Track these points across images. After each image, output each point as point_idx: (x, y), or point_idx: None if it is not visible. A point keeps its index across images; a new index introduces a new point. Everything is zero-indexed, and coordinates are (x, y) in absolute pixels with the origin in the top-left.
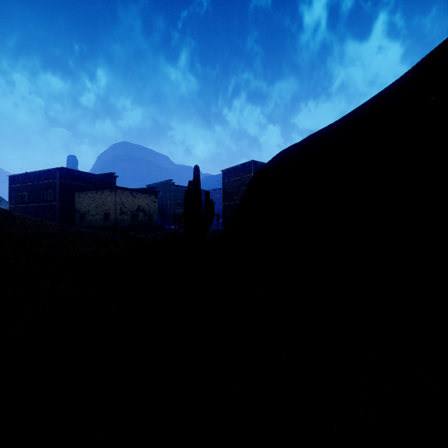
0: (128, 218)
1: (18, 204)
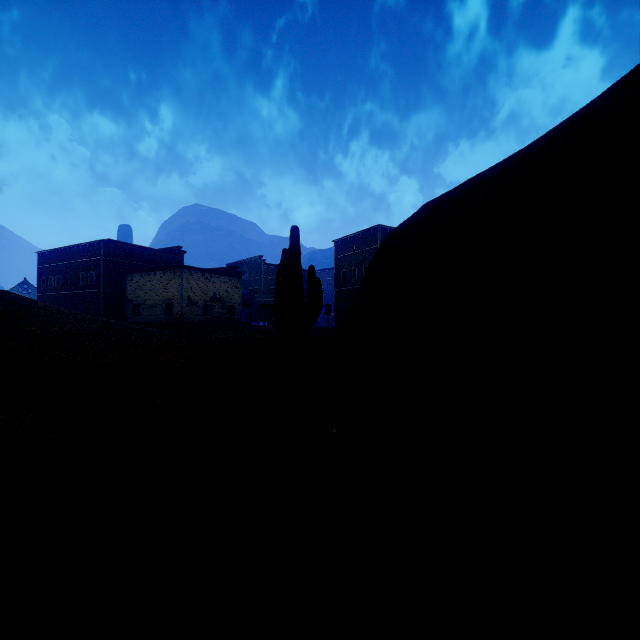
0: (199, 311)
1: (49, 292)
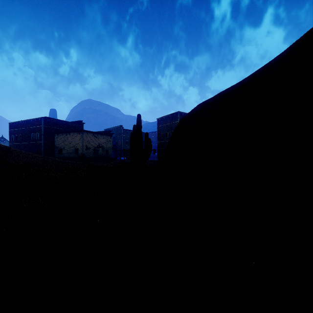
0: (91, 152)
1: (15, 142)
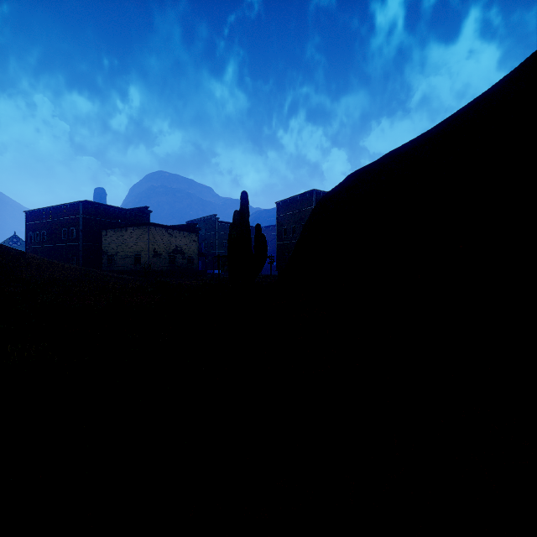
0: (163, 261)
1: (36, 245)
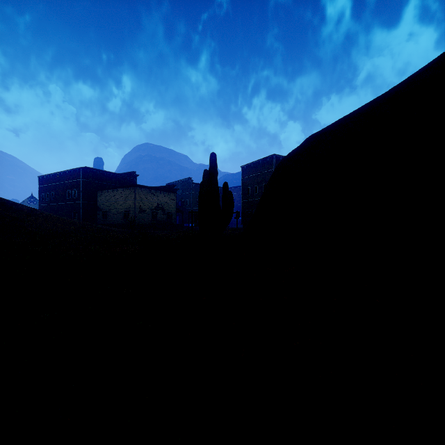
0: (147, 216)
1: (47, 203)
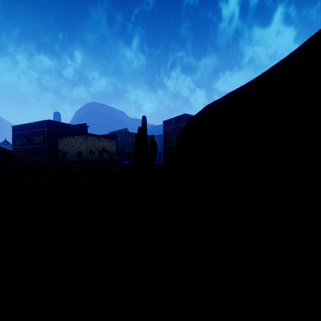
0: (95, 156)
1: (19, 146)
